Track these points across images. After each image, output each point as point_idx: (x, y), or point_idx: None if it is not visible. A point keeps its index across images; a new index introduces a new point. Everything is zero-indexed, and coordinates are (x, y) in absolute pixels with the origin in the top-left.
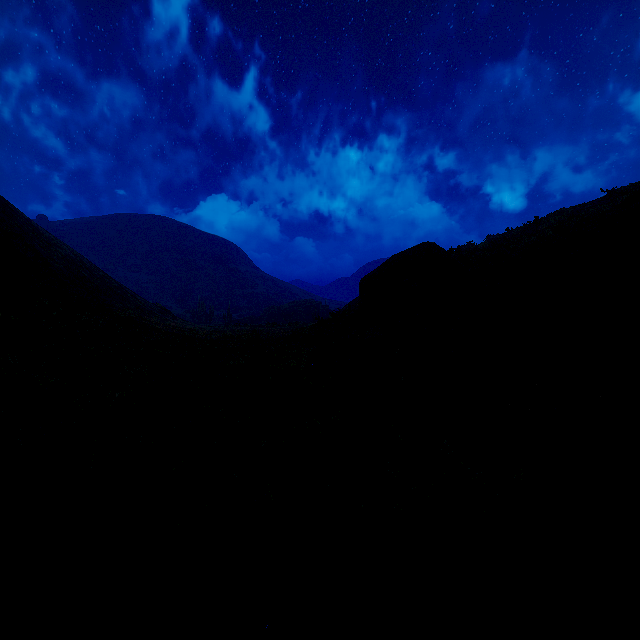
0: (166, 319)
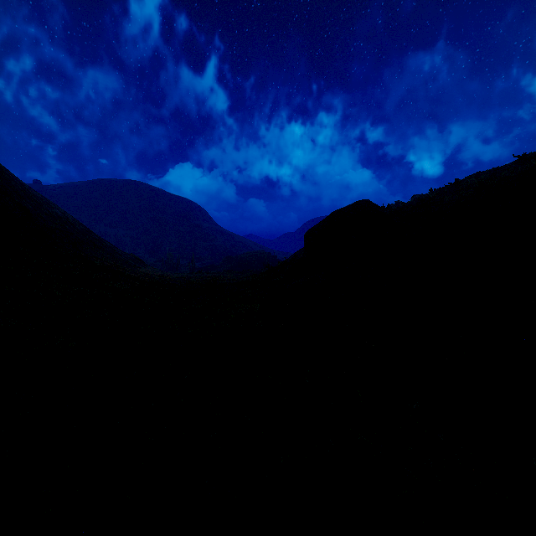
0: (139, 267)
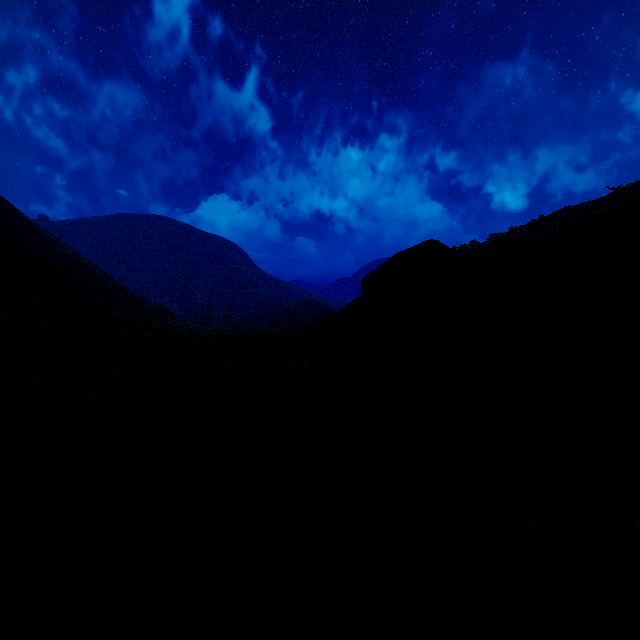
0: (166, 319)
